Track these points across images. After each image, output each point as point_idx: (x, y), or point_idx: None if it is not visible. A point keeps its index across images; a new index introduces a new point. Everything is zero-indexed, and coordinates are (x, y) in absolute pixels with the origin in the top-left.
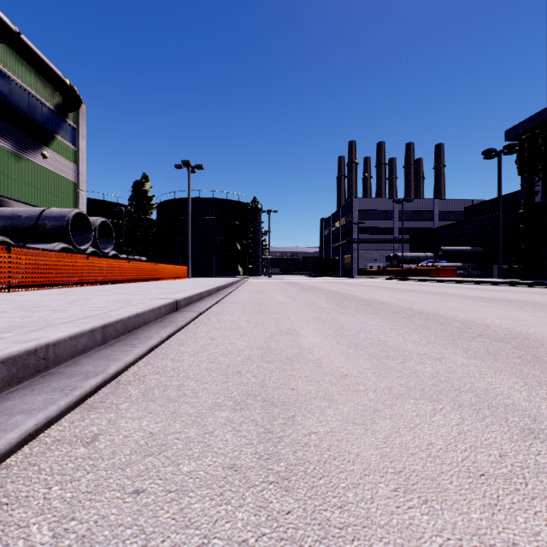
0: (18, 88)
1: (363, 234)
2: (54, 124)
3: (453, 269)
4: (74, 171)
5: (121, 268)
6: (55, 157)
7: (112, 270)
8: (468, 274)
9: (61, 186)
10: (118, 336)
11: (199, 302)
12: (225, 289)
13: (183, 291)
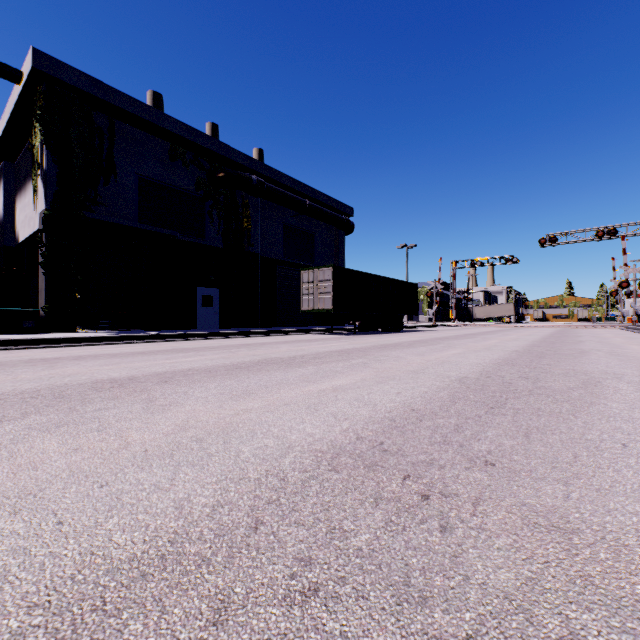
0: None
1: None
2: None
3: None
4: None
5: None
6: None
7: None
8: None
9: None
10: None
11: None
12: None
13: None
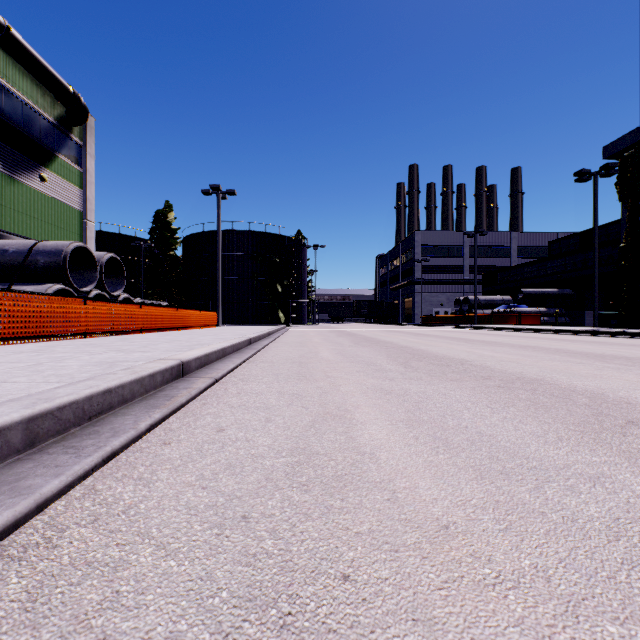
0: (9, 95)
1: (427, 274)
2: (55, 140)
3: (536, 315)
4: (80, 197)
5: (130, 315)
6: (56, 180)
7: (118, 318)
8: (556, 322)
9: (63, 216)
10: (64, 429)
11: (220, 361)
12: (259, 341)
13: (201, 345)
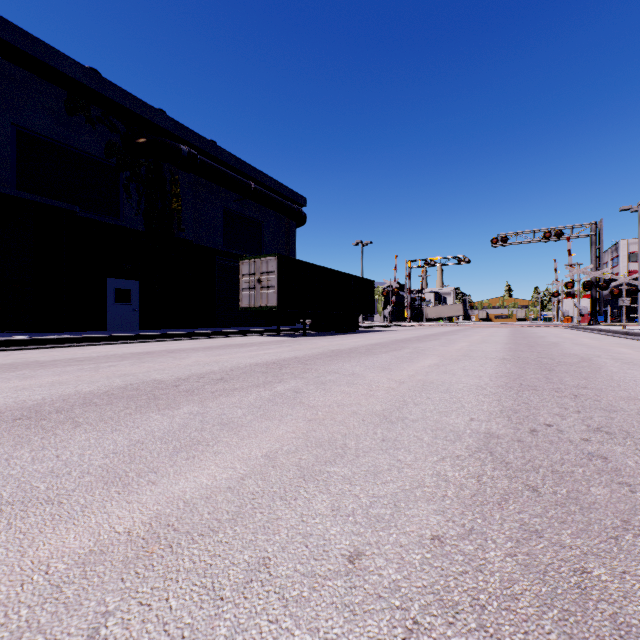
0: None
1: None
2: None
3: None
4: None
5: None
6: None
7: None
8: None
9: None
10: None
11: None
12: None
13: None
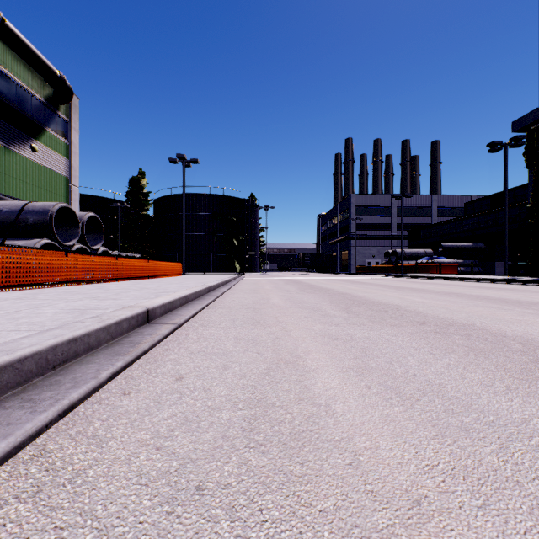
0: (5, 78)
1: (361, 230)
2: (44, 116)
3: (454, 266)
4: (66, 165)
5: (107, 266)
6: (45, 151)
7: (96, 268)
8: (472, 271)
9: (51, 181)
10: (26, 380)
11: (183, 307)
12: (218, 288)
13: (166, 293)
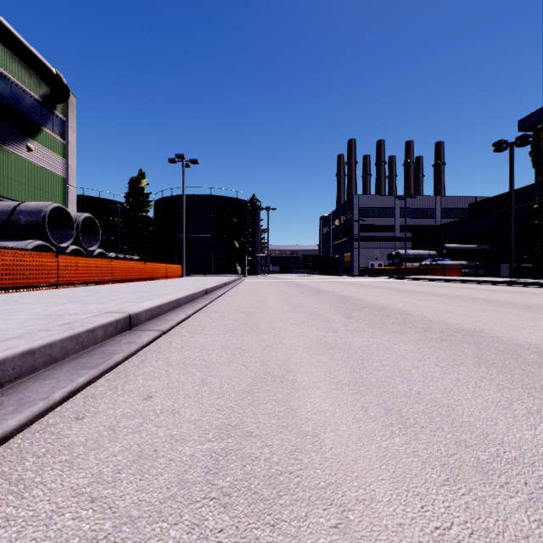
0: None
1: (364, 232)
2: (40, 115)
3: (458, 268)
4: (63, 165)
5: (101, 268)
6: (41, 150)
7: (89, 270)
8: (477, 273)
9: (48, 181)
10: None
11: (173, 311)
12: (215, 291)
13: (157, 296)
